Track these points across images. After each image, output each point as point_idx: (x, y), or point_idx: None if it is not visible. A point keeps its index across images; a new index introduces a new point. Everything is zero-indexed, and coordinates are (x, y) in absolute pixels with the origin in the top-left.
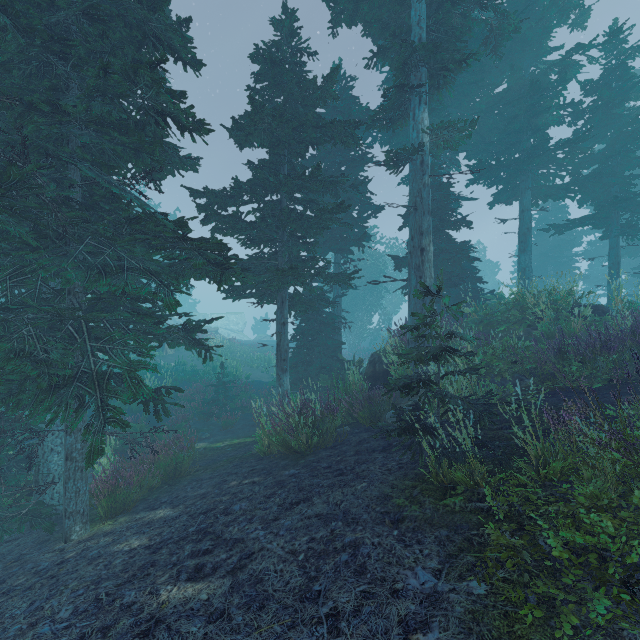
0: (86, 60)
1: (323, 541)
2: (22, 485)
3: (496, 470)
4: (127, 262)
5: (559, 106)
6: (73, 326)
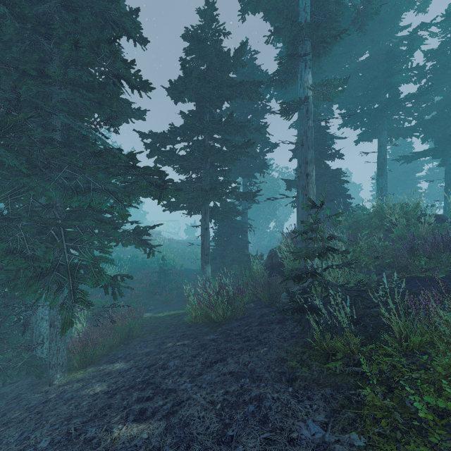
0: (64, 39)
1: (235, 394)
2: (23, 342)
3: (367, 342)
4: (93, 184)
5: (408, 69)
6: (54, 231)
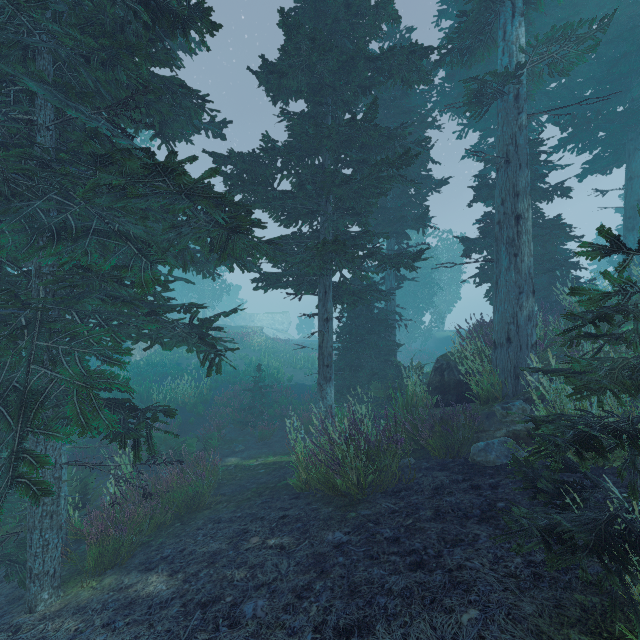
0: None
1: None
2: None
3: None
4: (96, 224)
5: None
6: (26, 319)
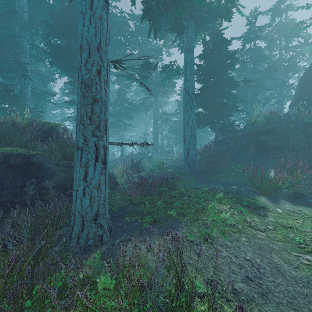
0: None
1: None
2: None
3: None
4: None
5: None
6: None
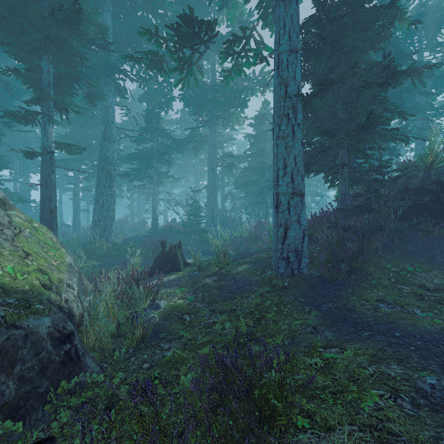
0: None
1: None
2: None
3: None
4: None
5: None
6: None
